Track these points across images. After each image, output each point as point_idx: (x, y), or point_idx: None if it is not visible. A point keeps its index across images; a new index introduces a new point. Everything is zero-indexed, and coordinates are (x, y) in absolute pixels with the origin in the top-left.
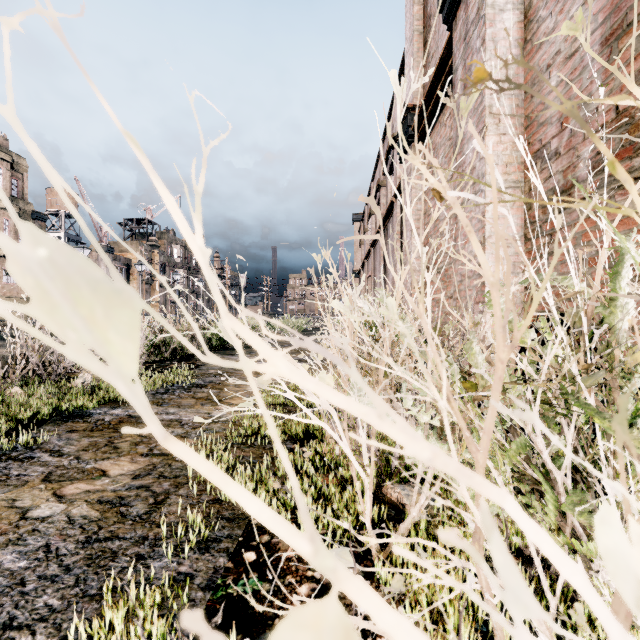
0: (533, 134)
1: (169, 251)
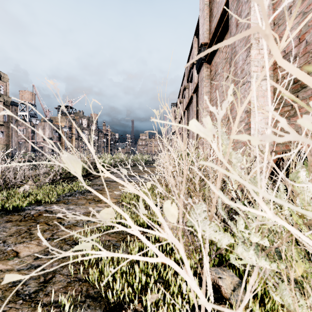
0: None
1: (80, 122)
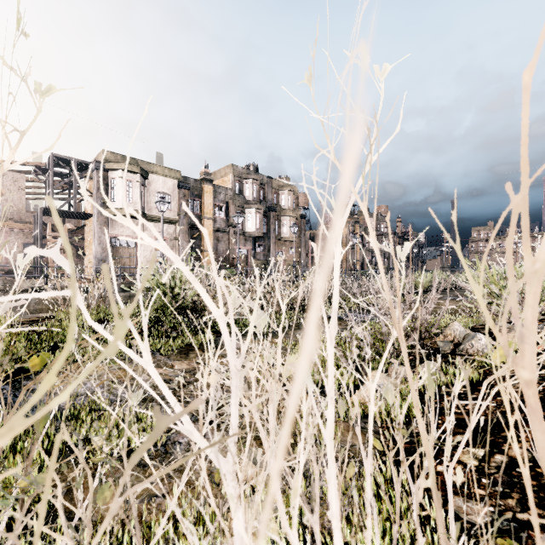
0: None
1: (365, 223)
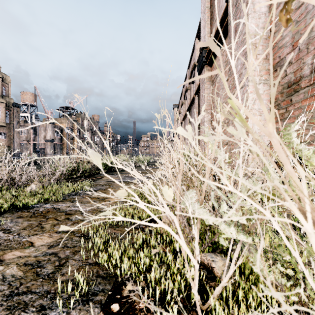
0: (275, 53)
1: (82, 123)
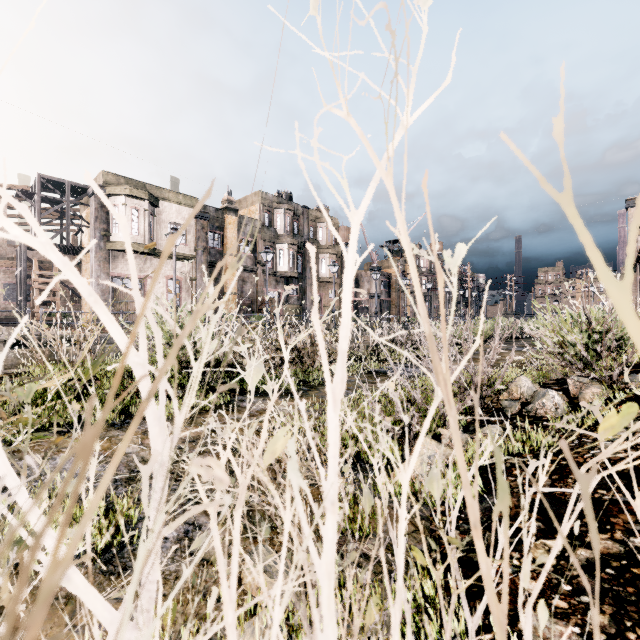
0: None
1: (417, 263)
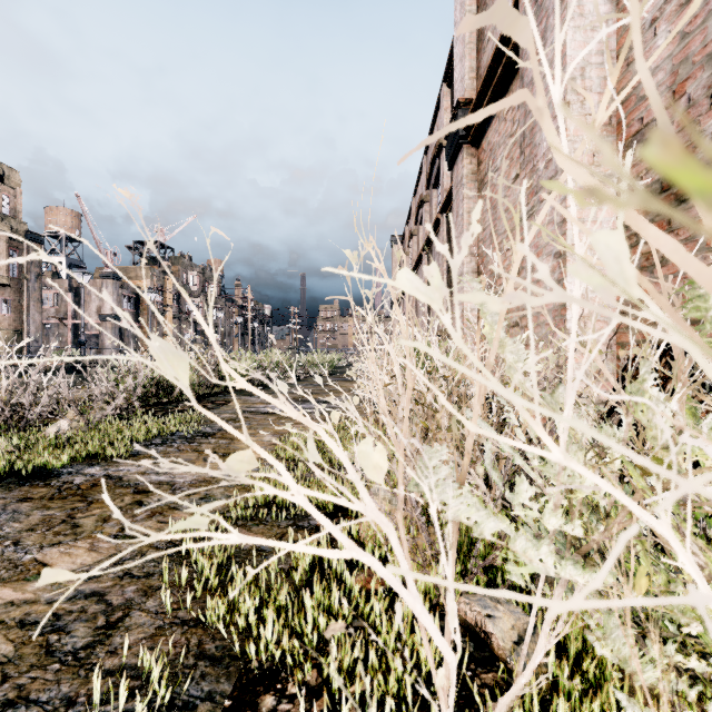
0: (630, 112)
1: (184, 278)
